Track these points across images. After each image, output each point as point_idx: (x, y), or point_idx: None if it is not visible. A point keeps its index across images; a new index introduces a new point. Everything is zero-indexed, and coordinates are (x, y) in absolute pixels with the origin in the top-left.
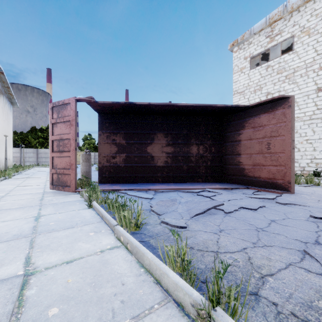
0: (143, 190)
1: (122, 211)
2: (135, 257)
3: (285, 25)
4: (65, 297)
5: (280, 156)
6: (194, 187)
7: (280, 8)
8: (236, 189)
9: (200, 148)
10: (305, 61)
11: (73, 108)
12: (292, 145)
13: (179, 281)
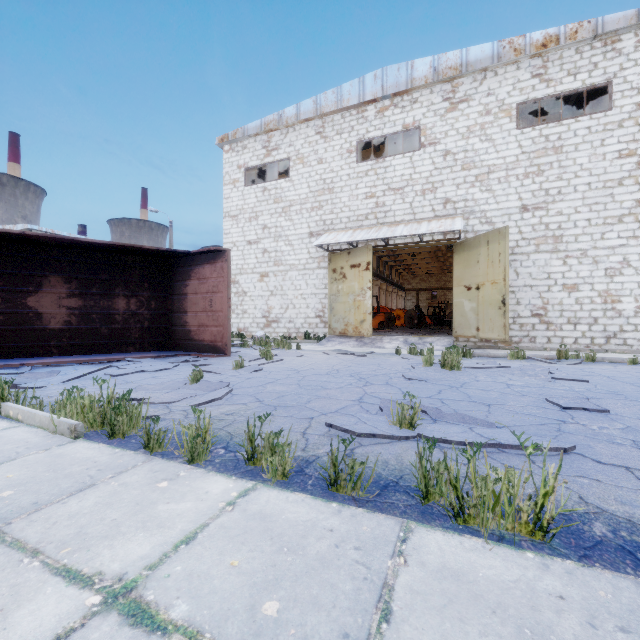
0: (11, 368)
1: None
2: None
3: (282, 141)
4: None
5: (220, 315)
6: (110, 357)
7: (276, 116)
8: (175, 357)
9: (133, 301)
10: (300, 196)
11: None
12: (228, 303)
13: None
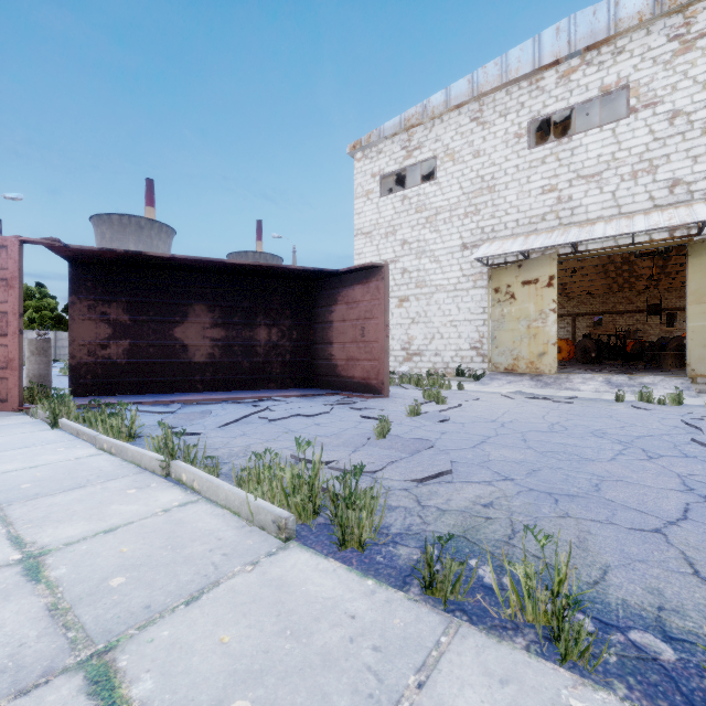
0: (162, 405)
1: (108, 418)
2: (120, 458)
3: (426, 137)
4: (37, 480)
5: (374, 346)
6: (255, 395)
7: (419, 107)
8: (322, 397)
9: (274, 331)
10: (449, 200)
11: (15, 256)
12: (385, 331)
13: (155, 455)
